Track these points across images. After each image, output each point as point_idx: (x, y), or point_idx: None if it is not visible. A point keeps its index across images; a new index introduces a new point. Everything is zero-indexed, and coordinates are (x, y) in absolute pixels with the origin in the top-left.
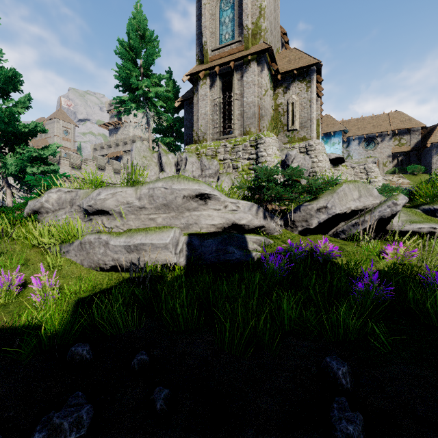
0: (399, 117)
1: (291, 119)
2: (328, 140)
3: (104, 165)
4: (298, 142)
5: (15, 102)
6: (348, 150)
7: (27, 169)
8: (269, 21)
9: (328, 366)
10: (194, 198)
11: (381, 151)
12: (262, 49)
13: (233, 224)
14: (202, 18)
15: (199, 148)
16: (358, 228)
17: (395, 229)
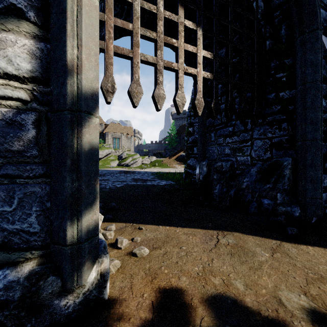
0: None
1: None
2: None
3: None
4: None
5: None
6: None
7: None
8: None
9: None
10: None
11: None
12: None
13: None
14: None
15: None
16: None
17: None
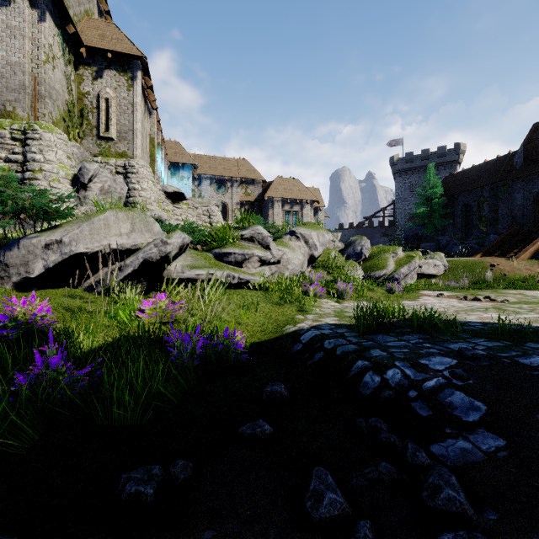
0: (246, 166)
1: (104, 121)
2: (177, 172)
3: None
4: (116, 158)
5: None
6: (200, 189)
7: None
8: None
9: None
10: None
11: (231, 197)
12: None
13: None
14: None
15: None
16: (118, 275)
17: (174, 277)
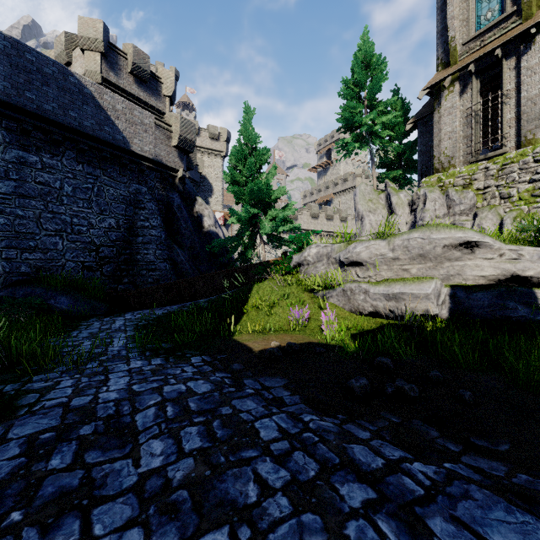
0: None
1: None
2: None
3: (317, 212)
4: None
5: (268, 174)
6: None
7: (280, 228)
8: None
9: None
10: (456, 247)
11: None
12: None
13: (513, 276)
14: (448, 7)
15: (443, 178)
16: None
17: None
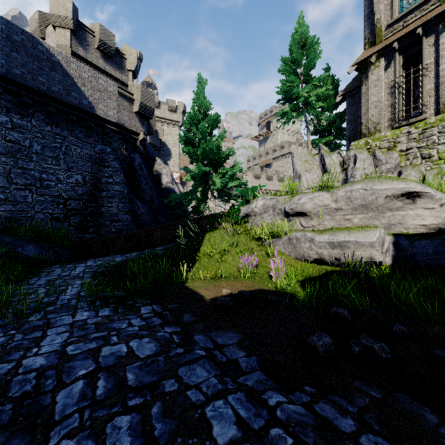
0: None
1: None
2: None
3: (259, 174)
4: None
5: (218, 137)
6: None
7: (229, 184)
8: None
9: None
10: (398, 198)
11: None
12: None
13: None
14: None
15: (370, 141)
16: None
17: None
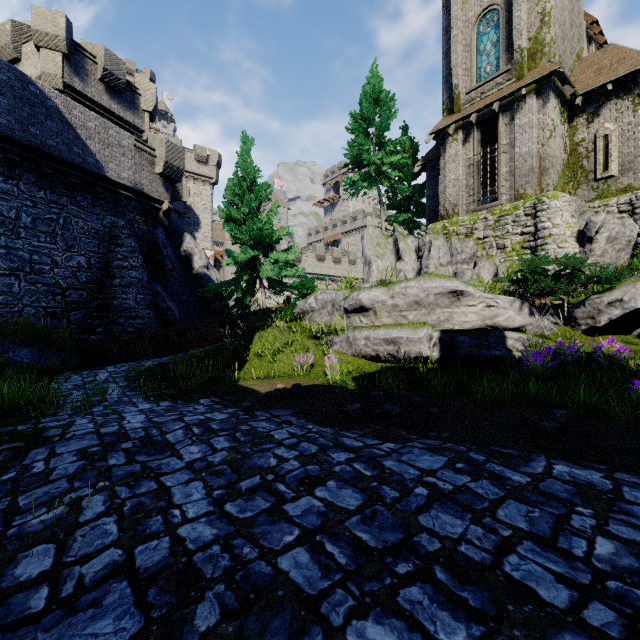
0: None
1: (601, 161)
2: None
3: (324, 254)
4: (616, 196)
5: (269, 212)
6: None
7: (283, 273)
8: (558, 24)
9: (552, 413)
10: (445, 295)
11: None
12: (544, 75)
13: (490, 321)
14: (452, 55)
15: (447, 225)
16: None
17: None
